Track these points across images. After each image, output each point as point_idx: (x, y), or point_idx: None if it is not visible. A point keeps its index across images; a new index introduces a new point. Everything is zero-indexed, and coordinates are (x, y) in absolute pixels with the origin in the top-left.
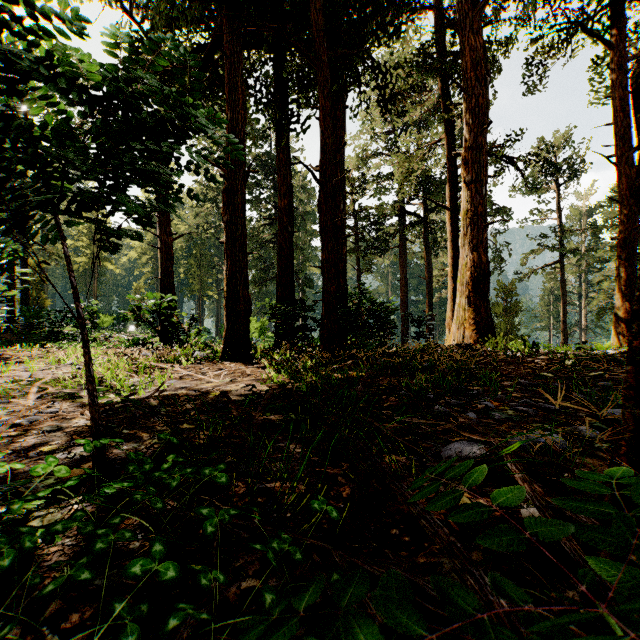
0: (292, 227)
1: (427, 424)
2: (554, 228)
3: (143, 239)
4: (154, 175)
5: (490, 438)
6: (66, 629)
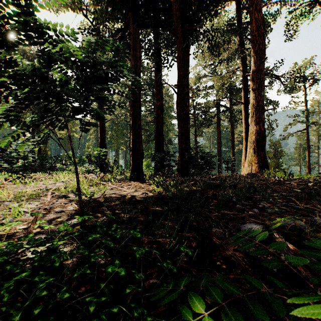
0: (162, 115)
1: (233, 214)
2: (302, 111)
3: (98, 125)
4: (105, 98)
5: (265, 222)
6: (80, 293)
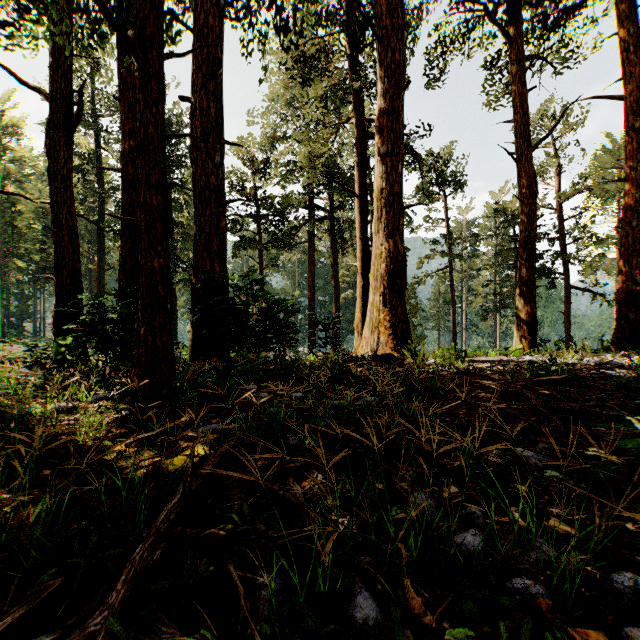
0: None
1: None
2: (446, 235)
3: None
4: None
5: None
6: None
